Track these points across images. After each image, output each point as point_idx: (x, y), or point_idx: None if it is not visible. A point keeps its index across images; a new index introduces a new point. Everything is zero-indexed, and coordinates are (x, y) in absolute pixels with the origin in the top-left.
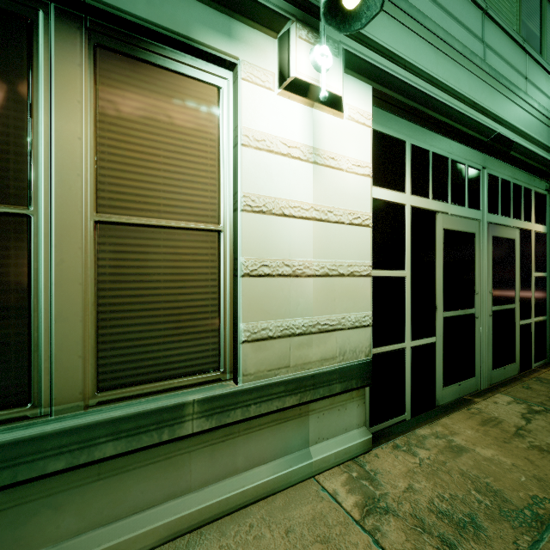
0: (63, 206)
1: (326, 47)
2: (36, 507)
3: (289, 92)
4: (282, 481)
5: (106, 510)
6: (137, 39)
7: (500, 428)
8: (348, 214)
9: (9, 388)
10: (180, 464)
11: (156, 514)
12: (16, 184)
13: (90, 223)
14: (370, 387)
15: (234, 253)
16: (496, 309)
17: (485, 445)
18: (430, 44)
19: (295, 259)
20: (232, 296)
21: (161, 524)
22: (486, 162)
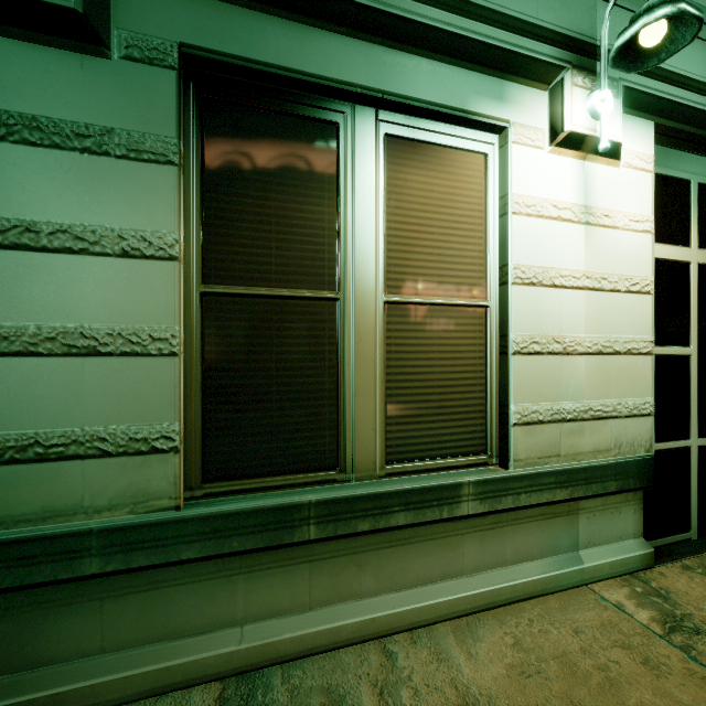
0: (360, 289)
1: (607, 91)
2: (346, 562)
3: (560, 148)
4: (552, 583)
5: (395, 577)
6: (416, 120)
7: None
8: (624, 280)
9: (325, 453)
10: (454, 545)
11: (436, 590)
12: (329, 272)
13: (380, 303)
14: (644, 491)
15: (501, 330)
16: None
17: None
18: None
19: (565, 334)
20: (498, 376)
21: (441, 601)
22: None
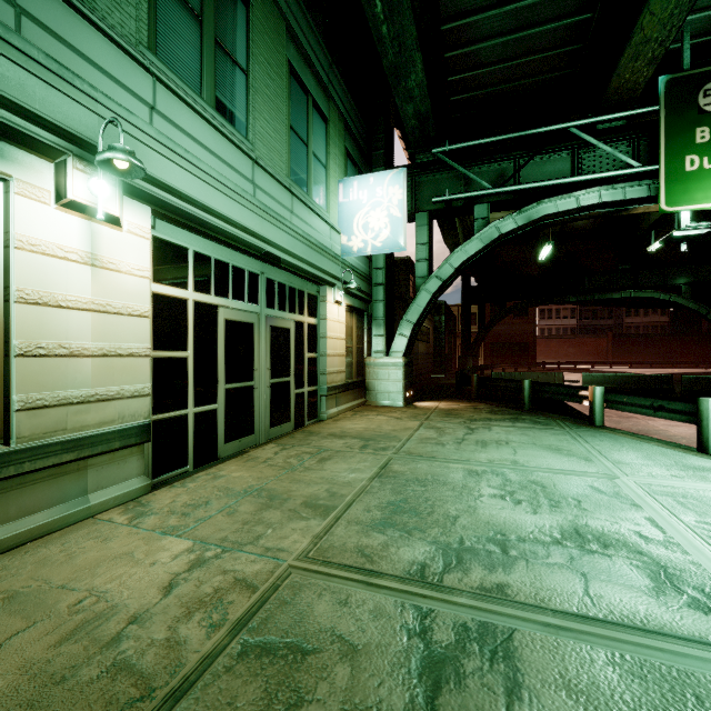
0: None
1: (102, 182)
2: None
3: (66, 208)
4: (59, 523)
5: None
6: None
7: (256, 461)
8: (128, 307)
9: None
10: None
11: None
12: None
13: None
14: (154, 446)
15: (6, 337)
16: (274, 382)
17: (239, 471)
18: (205, 182)
19: (73, 342)
20: (3, 374)
21: None
22: (265, 269)
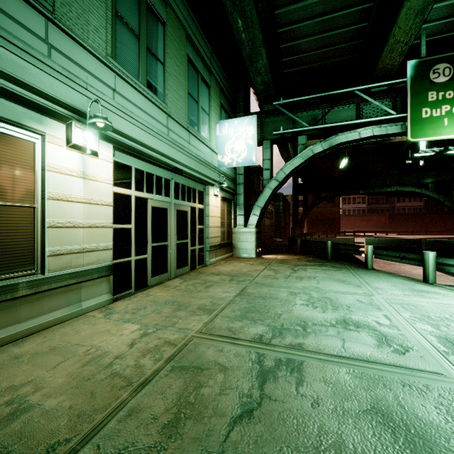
0: None
1: (90, 133)
2: None
3: (71, 148)
4: (68, 316)
5: None
6: None
7: (170, 287)
8: (101, 200)
9: None
10: (15, 311)
11: (4, 332)
12: None
13: None
14: (114, 278)
15: (42, 217)
16: (178, 242)
17: (161, 292)
18: (141, 129)
19: (74, 220)
20: (41, 236)
21: (6, 335)
22: (174, 176)
